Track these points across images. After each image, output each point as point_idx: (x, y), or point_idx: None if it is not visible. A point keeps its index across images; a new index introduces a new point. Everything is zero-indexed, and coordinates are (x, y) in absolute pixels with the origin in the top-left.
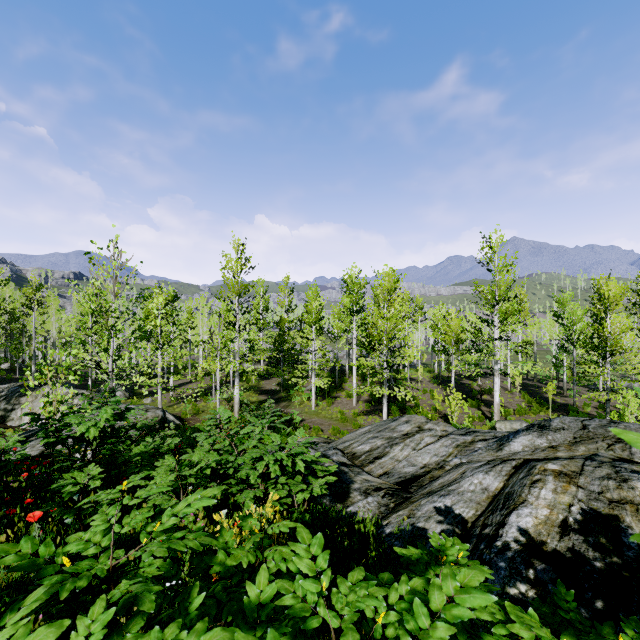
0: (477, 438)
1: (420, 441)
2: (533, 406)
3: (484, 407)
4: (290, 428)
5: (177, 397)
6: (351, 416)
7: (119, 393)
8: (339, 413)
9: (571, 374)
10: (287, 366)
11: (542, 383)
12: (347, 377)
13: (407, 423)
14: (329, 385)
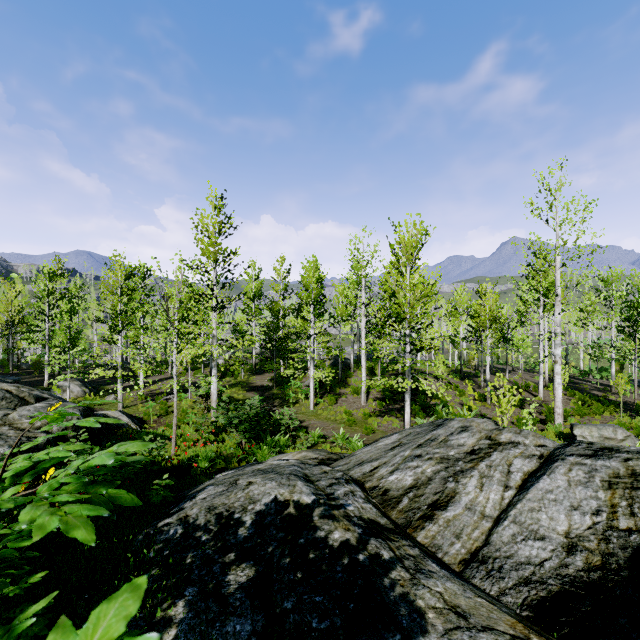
0: (635, 465)
1: (508, 467)
2: (587, 405)
3: (527, 406)
4: (279, 434)
5: (148, 394)
6: (360, 417)
7: (77, 389)
8: (345, 414)
9: (619, 367)
10: (281, 358)
11: (576, 379)
12: (352, 371)
13: (466, 431)
14: (331, 380)
